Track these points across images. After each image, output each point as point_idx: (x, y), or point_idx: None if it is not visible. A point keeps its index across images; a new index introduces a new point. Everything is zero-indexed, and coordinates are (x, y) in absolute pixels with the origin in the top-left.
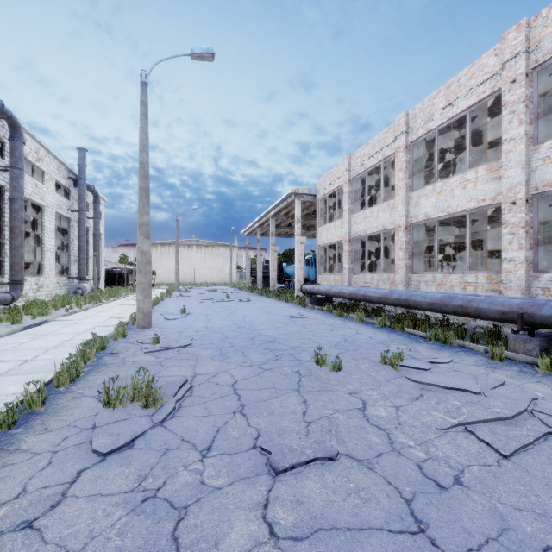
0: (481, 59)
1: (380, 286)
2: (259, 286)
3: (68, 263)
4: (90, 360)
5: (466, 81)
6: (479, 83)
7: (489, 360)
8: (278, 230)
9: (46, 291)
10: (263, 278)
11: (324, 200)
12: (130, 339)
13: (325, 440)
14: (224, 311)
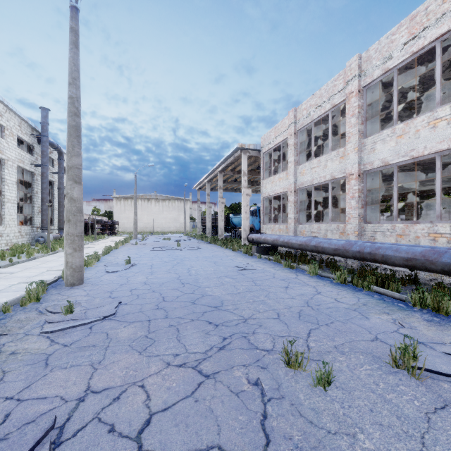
0: None
1: (328, 236)
2: (208, 235)
3: (32, 214)
4: None
5: (436, 7)
6: None
7: None
8: (225, 185)
9: (5, 240)
10: (212, 227)
11: (269, 155)
12: (44, 303)
13: None
14: (171, 261)
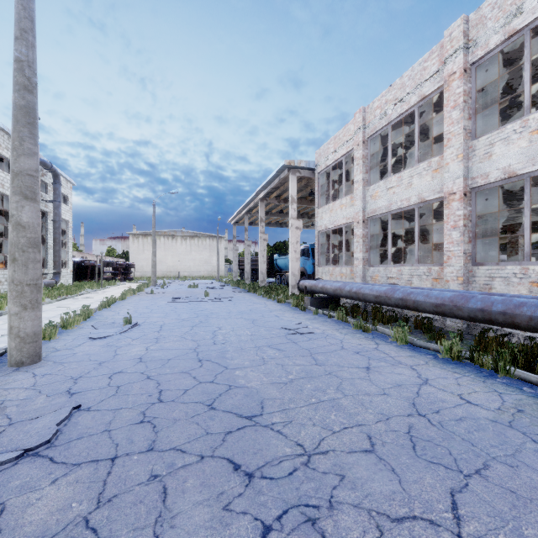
0: None
1: (414, 284)
2: (246, 280)
3: None
4: None
5: None
6: None
7: None
8: (268, 219)
9: None
10: (252, 271)
11: (325, 175)
12: None
13: None
14: (191, 319)
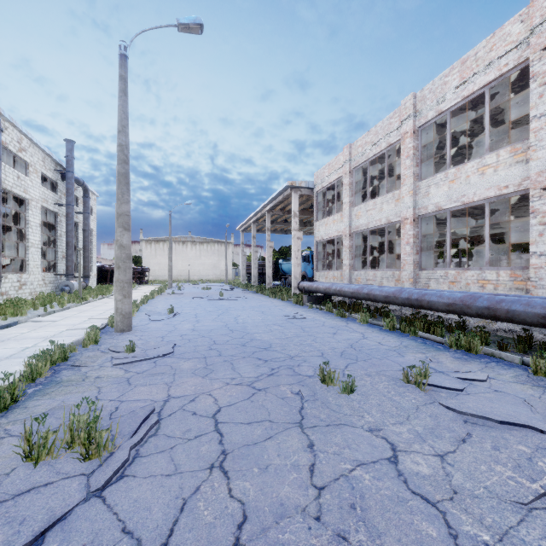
0: (503, 28)
1: (384, 284)
2: (254, 283)
3: (55, 259)
4: (42, 375)
5: (484, 54)
6: (500, 55)
7: (531, 375)
8: (273, 226)
9: (29, 289)
10: (259, 275)
11: (322, 193)
12: (103, 345)
13: (348, 530)
14: (216, 311)
